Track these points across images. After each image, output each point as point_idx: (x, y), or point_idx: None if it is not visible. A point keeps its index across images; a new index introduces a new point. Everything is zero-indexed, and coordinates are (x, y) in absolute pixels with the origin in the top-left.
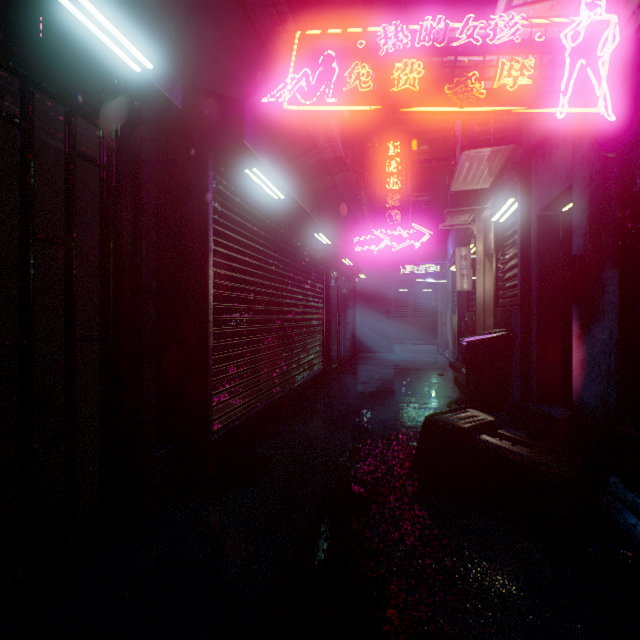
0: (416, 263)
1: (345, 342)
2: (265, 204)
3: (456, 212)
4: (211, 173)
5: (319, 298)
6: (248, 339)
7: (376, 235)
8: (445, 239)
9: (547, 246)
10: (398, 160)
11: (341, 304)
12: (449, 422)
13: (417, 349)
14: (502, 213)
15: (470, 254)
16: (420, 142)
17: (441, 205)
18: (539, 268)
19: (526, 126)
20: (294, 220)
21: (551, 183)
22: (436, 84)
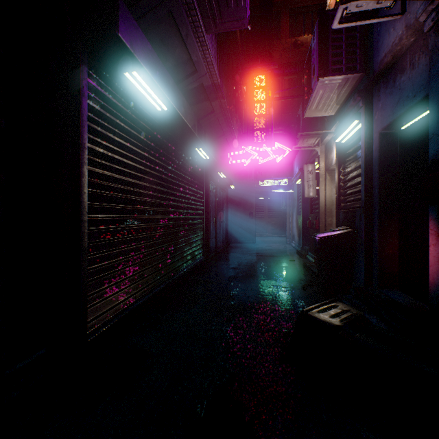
0: (271, 178)
1: (220, 236)
2: (150, 116)
3: (307, 135)
4: (85, 68)
5: (200, 202)
6: (132, 237)
7: (246, 151)
8: (291, 162)
9: (387, 159)
10: (263, 91)
11: (217, 207)
12: (324, 319)
13: (271, 240)
14: (345, 135)
15: (315, 169)
16: (273, 92)
17: (288, 137)
18: (380, 177)
19: (371, 58)
20: (178, 135)
21: (396, 103)
22: (285, 51)
